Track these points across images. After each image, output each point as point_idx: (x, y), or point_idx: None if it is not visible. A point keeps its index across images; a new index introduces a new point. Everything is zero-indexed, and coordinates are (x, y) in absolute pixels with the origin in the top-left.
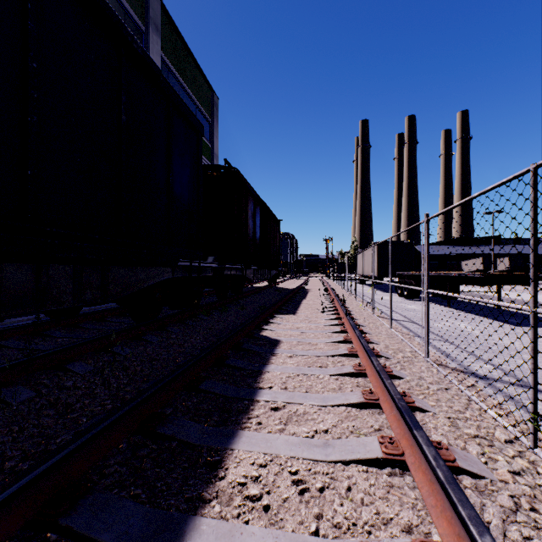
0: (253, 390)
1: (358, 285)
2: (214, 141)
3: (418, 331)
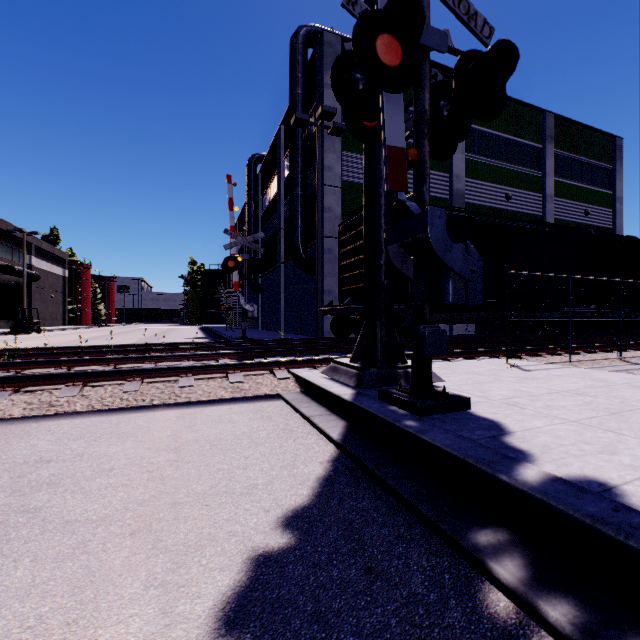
0: None
1: None
2: (616, 185)
3: None
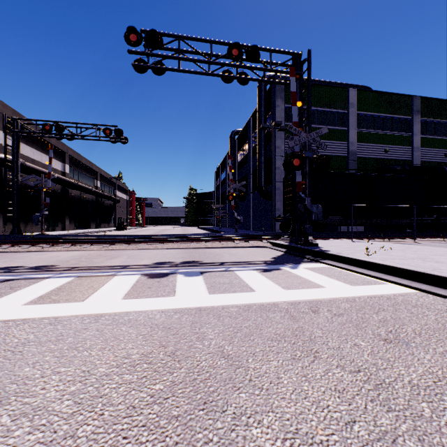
0: None
1: None
2: None
3: None
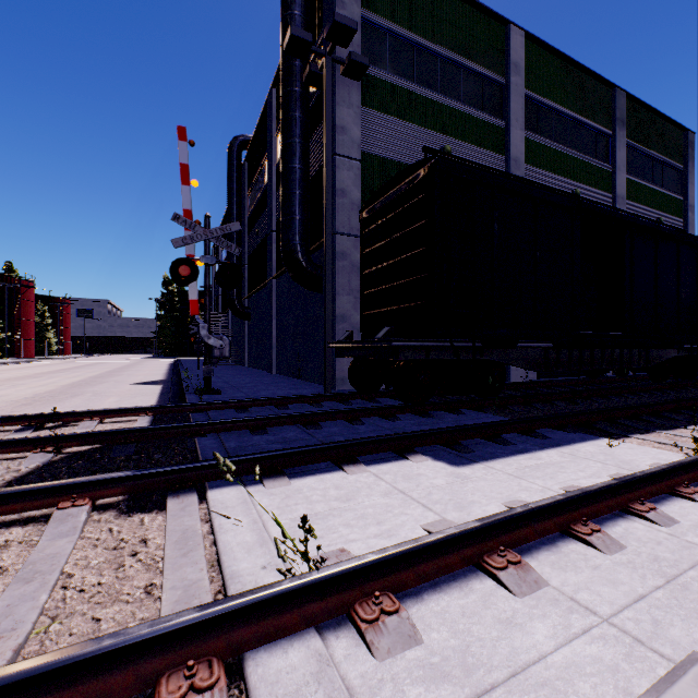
0: None
1: None
2: (688, 190)
3: None
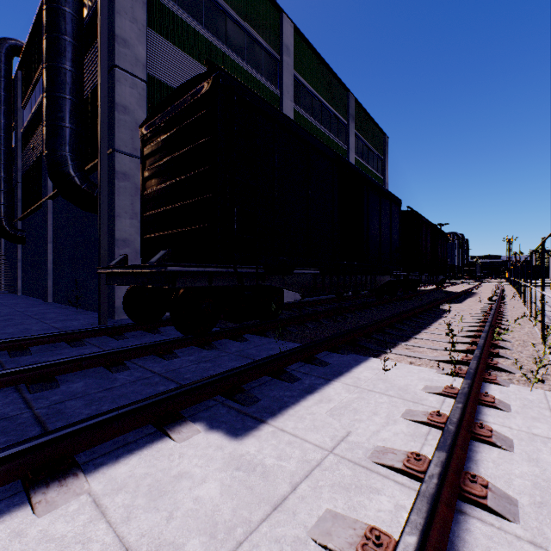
0: (441, 316)
1: (547, 292)
2: (385, 173)
3: (550, 314)
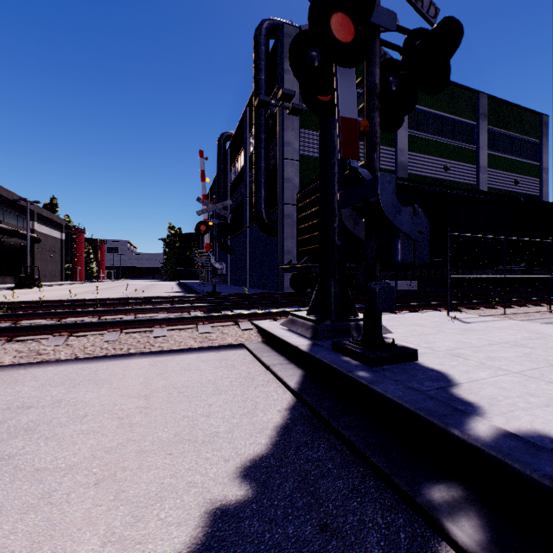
0: None
1: None
2: (542, 157)
3: None
